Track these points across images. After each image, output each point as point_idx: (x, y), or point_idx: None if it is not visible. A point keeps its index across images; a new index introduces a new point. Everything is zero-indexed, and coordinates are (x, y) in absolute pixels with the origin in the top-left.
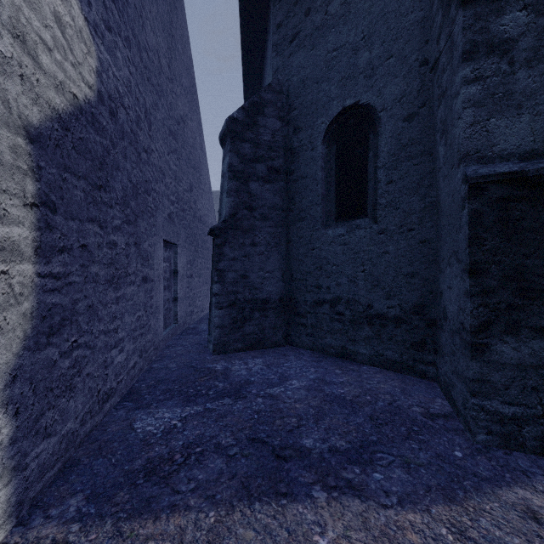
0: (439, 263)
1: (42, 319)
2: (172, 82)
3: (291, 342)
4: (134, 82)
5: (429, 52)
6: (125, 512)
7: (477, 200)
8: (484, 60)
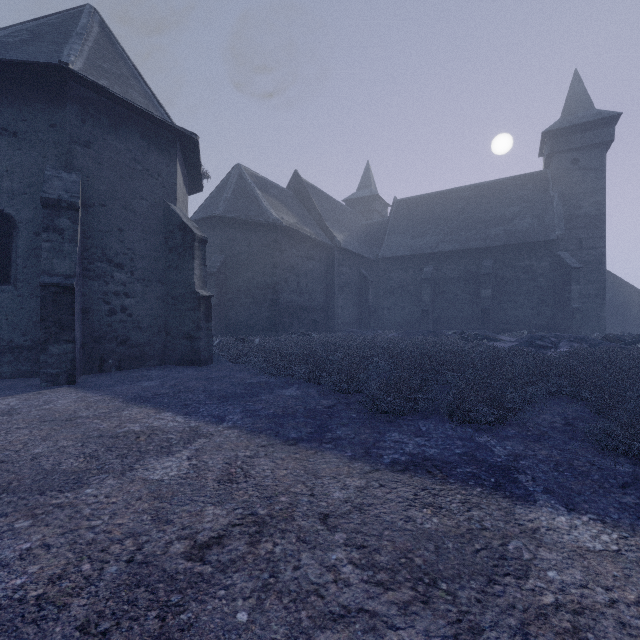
0: None
1: None
2: None
3: None
4: None
5: None
6: None
7: (45, 291)
8: (53, 234)
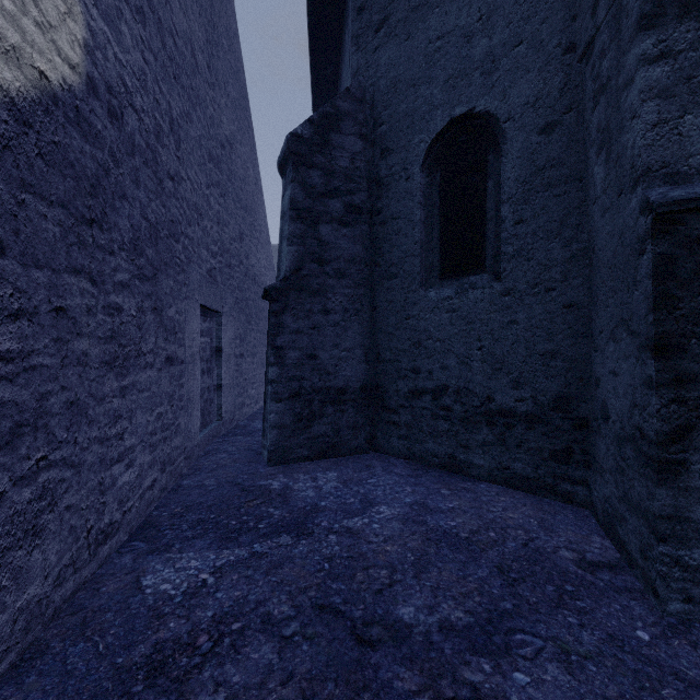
0: (594, 338)
1: None
2: (213, 89)
3: (378, 447)
4: (152, 75)
5: (578, 32)
6: None
7: (666, 239)
8: (675, 27)
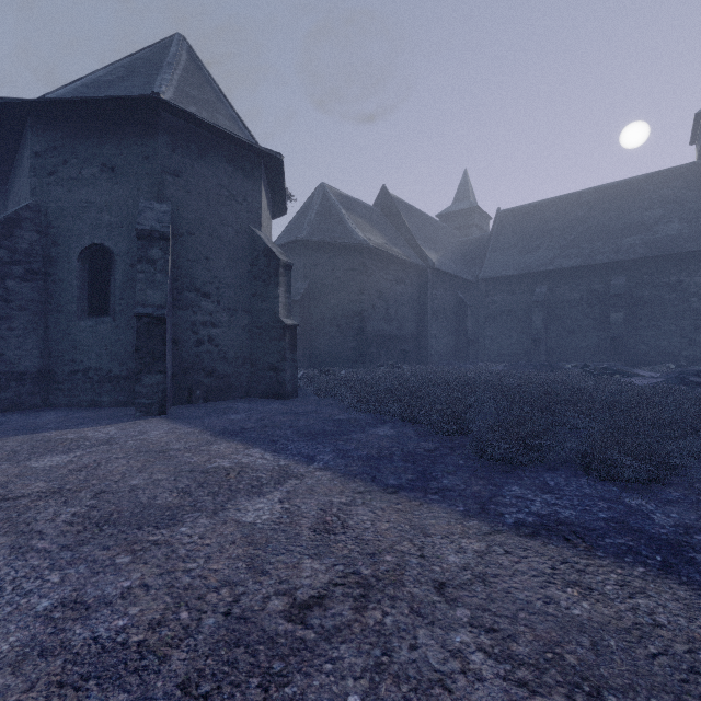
0: None
1: None
2: None
3: (50, 404)
4: None
5: None
6: None
7: (139, 322)
8: (146, 265)
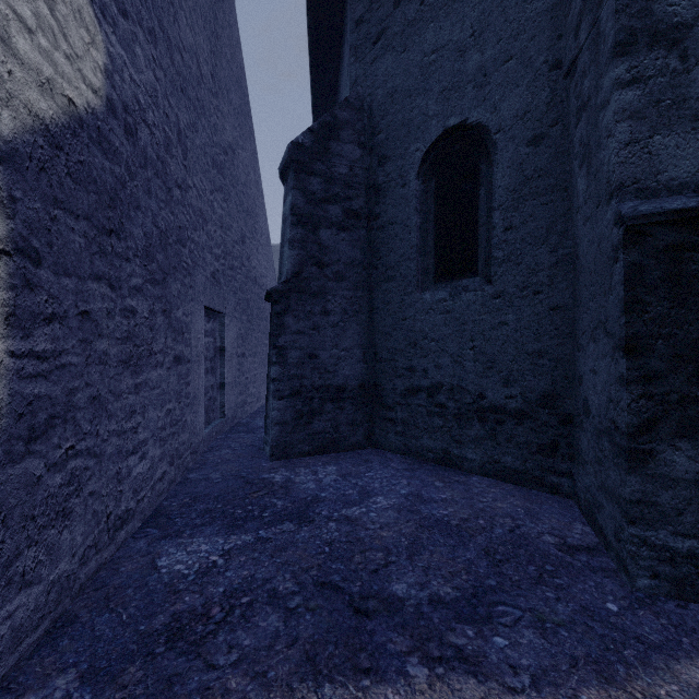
0: (578, 338)
1: (17, 417)
2: (216, 98)
3: (376, 443)
4: (162, 91)
5: (563, 50)
6: (135, 698)
7: (636, 249)
8: (646, 54)
